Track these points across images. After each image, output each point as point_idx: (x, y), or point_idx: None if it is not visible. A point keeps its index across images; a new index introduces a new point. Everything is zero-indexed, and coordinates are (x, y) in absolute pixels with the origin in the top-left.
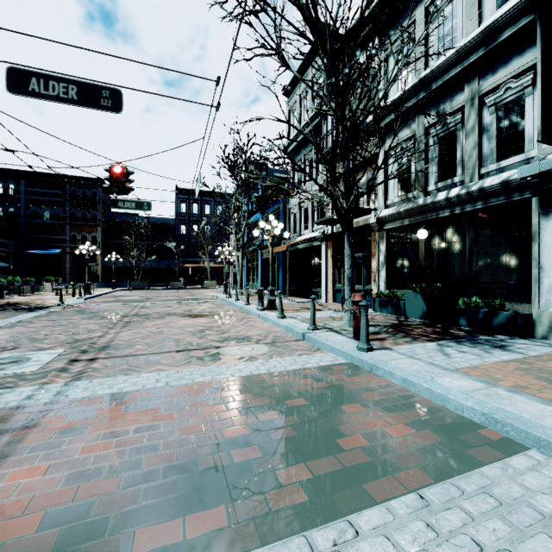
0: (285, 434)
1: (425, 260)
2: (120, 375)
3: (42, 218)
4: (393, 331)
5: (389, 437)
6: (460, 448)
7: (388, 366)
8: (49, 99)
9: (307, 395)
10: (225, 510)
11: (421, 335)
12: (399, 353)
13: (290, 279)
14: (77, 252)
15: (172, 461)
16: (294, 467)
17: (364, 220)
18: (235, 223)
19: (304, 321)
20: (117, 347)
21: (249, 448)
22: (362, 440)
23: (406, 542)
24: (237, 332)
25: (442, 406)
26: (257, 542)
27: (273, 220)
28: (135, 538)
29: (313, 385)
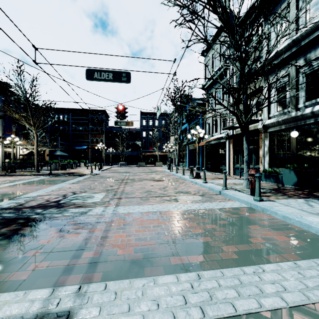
0: (221, 234)
1: (296, 150)
2: (135, 205)
3: (79, 131)
4: (275, 192)
5: (276, 240)
6: (317, 248)
7: (273, 209)
8: (101, 81)
9: (228, 219)
10: (202, 256)
11: (293, 194)
12: (280, 203)
13: (206, 161)
14: (96, 147)
15: (173, 238)
16: (229, 246)
17: (254, 126)
18: (174, 130)
19: (219, 185)
20: (127, 193)
21: (206, 237)
22: (261, 240)
23: (288, 276)
24: (182, 189)
25: (307, 230)
26: (219, 267)
27: (199, 129)
28: (170, 259)
29: (231, 216)
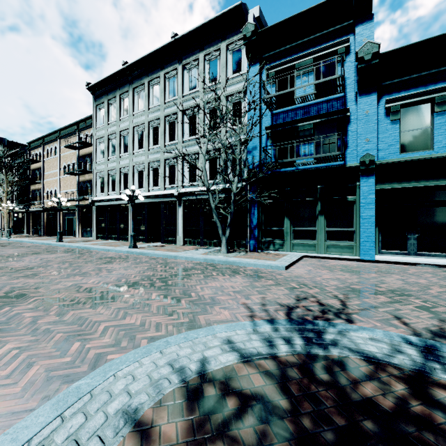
0: None
1: (18, 220)
2: None
3: None
4: None
5: None
6: None
7: None
8: None
9: None
10: None
11: None
12: None
13: None
14: None
15: None
16: None
17: None
18: None
19: None
20: None
21: None
22: None
23: None
24: None
25: None
26: None
27: None
28: None
29: None
